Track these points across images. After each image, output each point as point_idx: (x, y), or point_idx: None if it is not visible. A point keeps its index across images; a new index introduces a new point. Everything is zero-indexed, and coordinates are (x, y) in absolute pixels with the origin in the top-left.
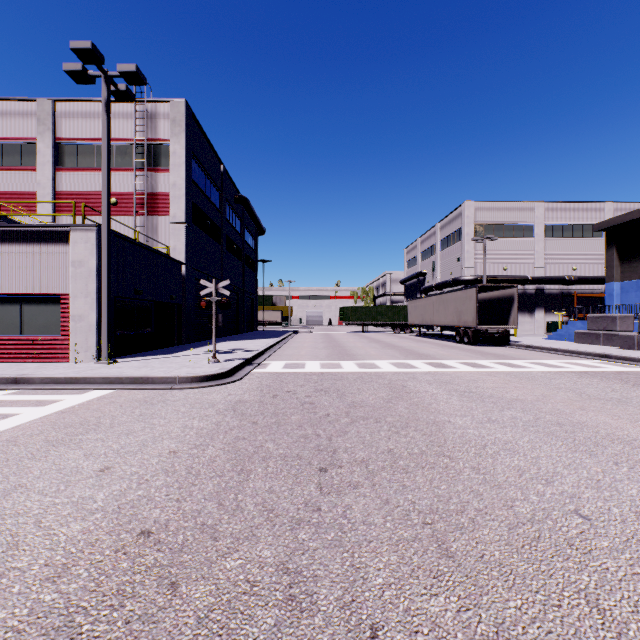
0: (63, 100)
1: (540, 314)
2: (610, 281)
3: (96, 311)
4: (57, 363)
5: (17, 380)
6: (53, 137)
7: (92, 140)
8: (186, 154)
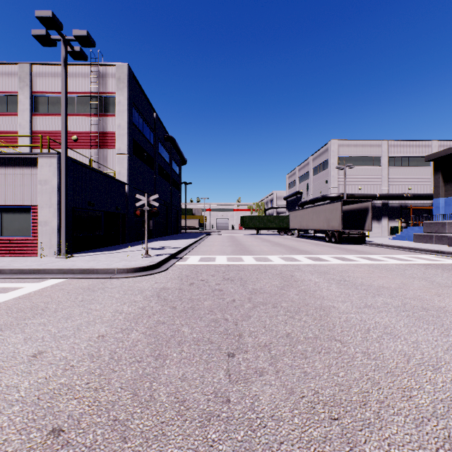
0: (38, 64)
1: (385, 221)
2: (437, 197)
3: (57, 218)
4: (27, 257)
5: None
6: (30, 91)
7: (59, 93)
8: (128, 103)
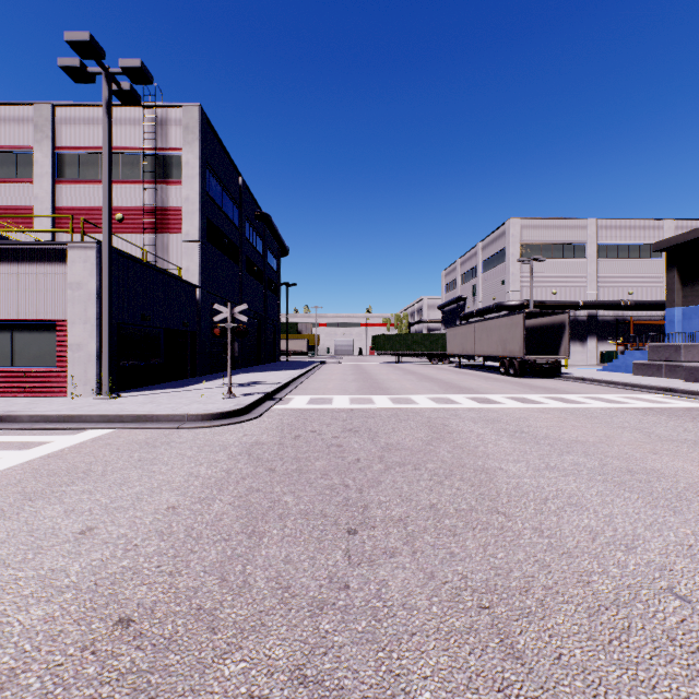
0: (63, 104)
1: (593, 343)
2: (671, 306)
3: (96, 339)
4: (52, 398)
5: (2, 418)
6: (52, 146)
7: (96, 149)
8: (200, 165)
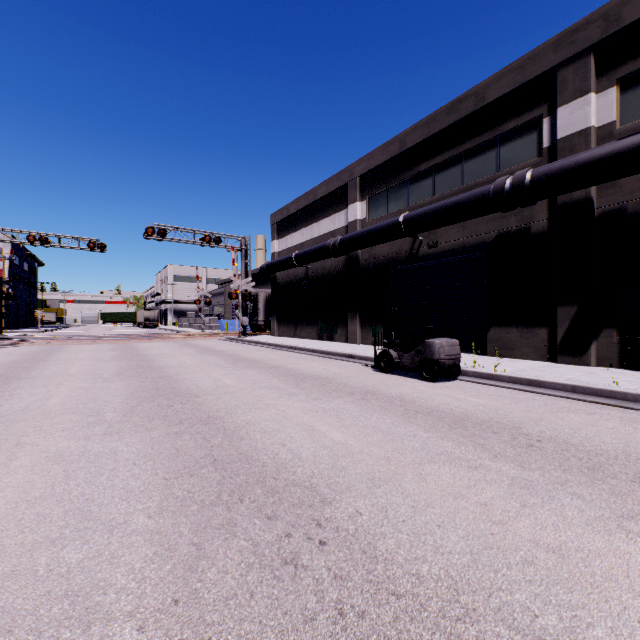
0: None
1: None
2: None
3: None
4: None
5: None
6: None
7: None
8: None
